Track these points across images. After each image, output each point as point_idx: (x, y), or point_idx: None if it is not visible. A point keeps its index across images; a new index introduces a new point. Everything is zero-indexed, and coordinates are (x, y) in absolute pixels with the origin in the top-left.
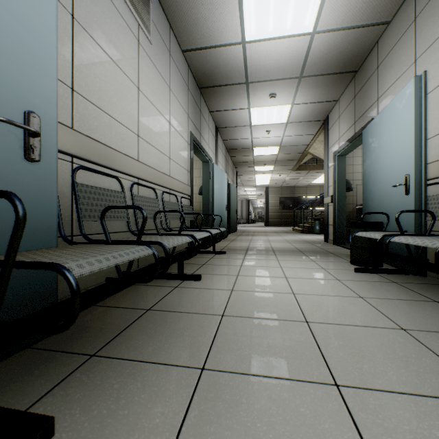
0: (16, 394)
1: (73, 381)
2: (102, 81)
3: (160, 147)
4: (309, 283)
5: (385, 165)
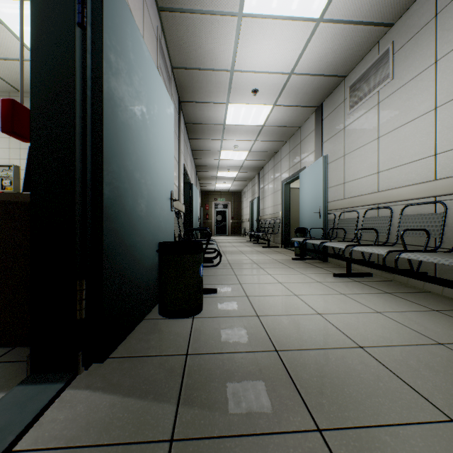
0: (307, 261)
1: (301, 261)
2: (354, 166)
3: (411, 157)
4: (262, 279)
5: (156, 155)
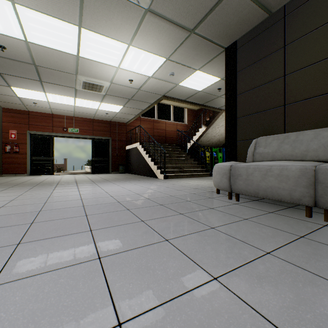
0: None
1: None
2: None
3: None
4: None
5: None
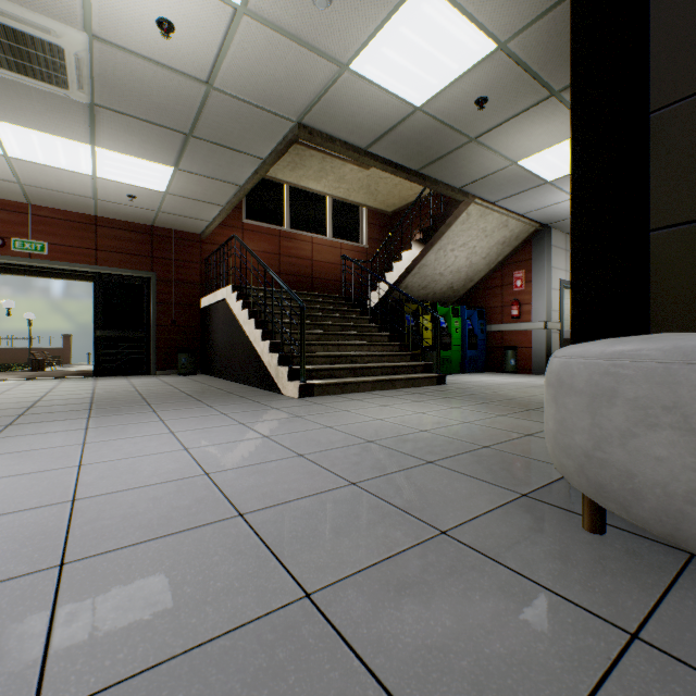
0: None
1: None
2: None
3: None
4: None
5: None
